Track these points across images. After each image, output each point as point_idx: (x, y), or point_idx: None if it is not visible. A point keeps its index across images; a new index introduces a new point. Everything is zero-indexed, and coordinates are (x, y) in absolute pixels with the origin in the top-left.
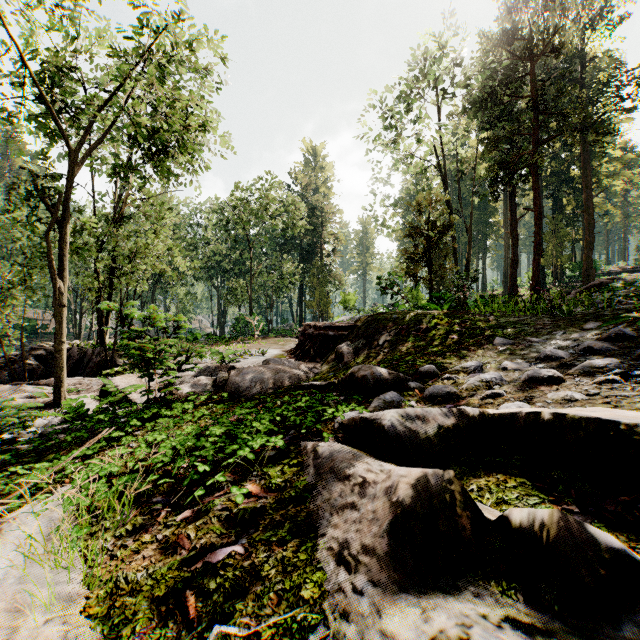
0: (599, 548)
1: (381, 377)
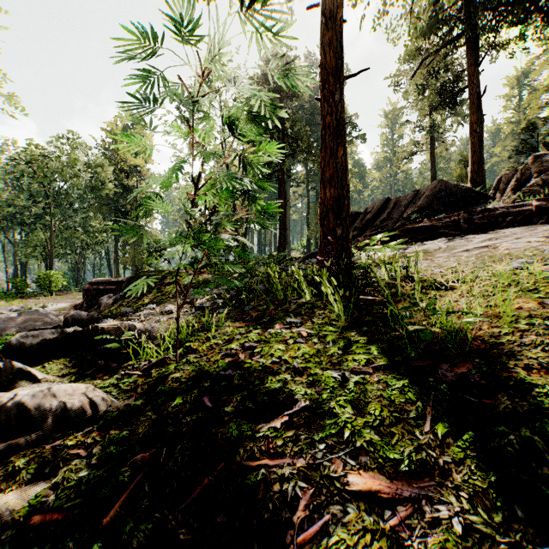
0: (15, 369)
1: (79, 318)
